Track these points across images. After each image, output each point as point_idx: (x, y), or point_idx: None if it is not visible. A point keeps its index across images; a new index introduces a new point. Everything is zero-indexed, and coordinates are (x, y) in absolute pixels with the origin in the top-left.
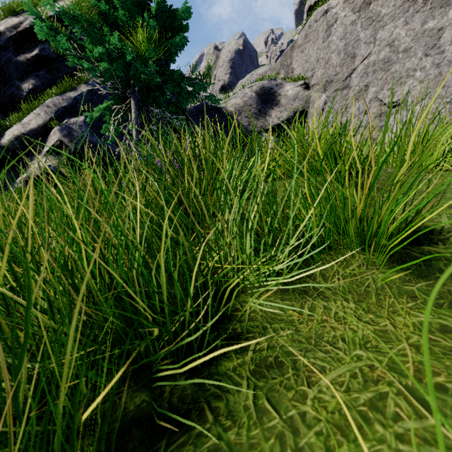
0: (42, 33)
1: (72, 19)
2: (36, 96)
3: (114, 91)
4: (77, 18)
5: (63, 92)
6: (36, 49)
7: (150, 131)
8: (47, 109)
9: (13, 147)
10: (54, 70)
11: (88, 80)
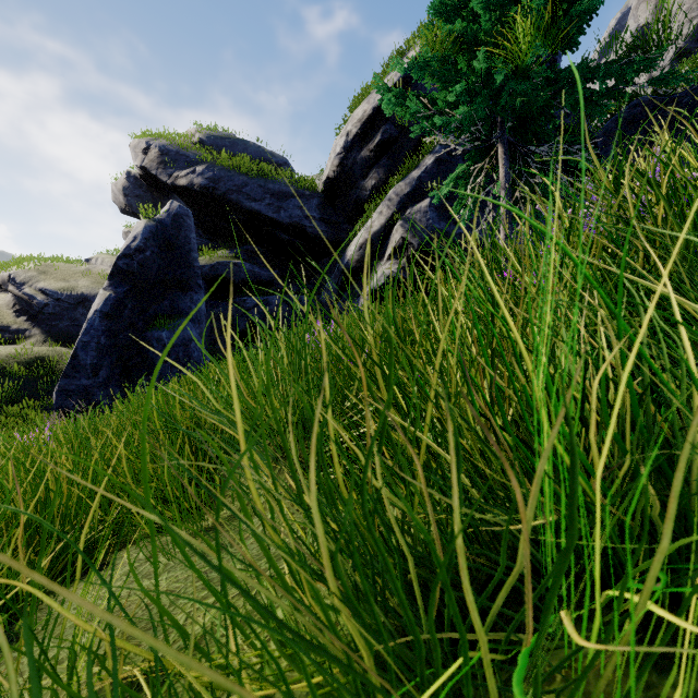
0: (390, 106)
1: (422, 68)
2: (378, 192)
3: (473, 144)
4: (428, 62)
5: (406, 175)
6: (378, 135)
7: (529, 187)
8: (389, 202)
9: (358, 258)
10: (395, 152)
11: (434, 146)
